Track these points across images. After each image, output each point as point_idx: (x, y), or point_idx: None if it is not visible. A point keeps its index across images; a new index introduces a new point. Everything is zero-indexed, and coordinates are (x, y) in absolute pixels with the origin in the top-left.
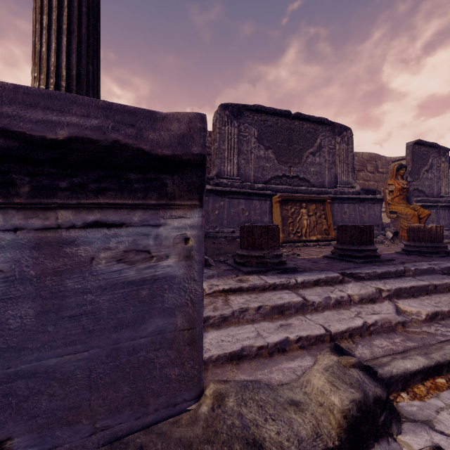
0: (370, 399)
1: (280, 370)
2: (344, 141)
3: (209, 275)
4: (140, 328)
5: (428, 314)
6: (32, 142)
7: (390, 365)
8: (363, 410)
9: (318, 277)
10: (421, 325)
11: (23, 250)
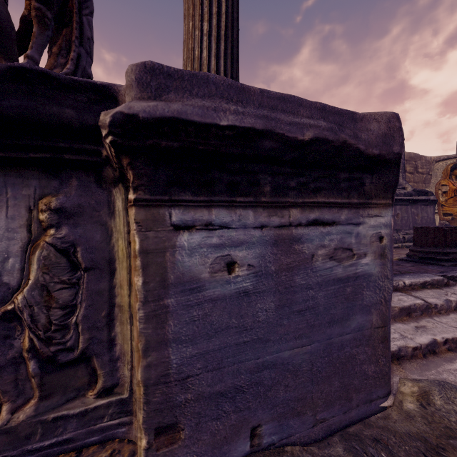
0: None
1: (447, 372)
2: None
3: None
4: (345, 324)
5: None
6: (287, 143)
7: None
8: None
9: (425, 279)
10: None
11: (266, 247)
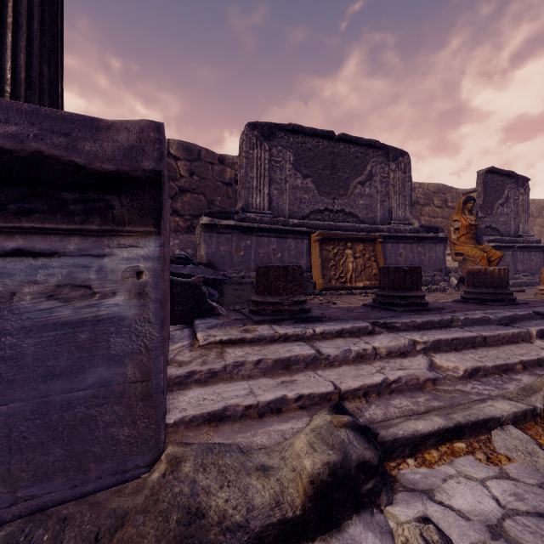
0: (353, 463)
1: (266, 433)
2: (400, 168)
3: (212, 325)
4: (77, 379)
5: (467, 370)
6: None
7: (397, 427)
8: (336, 475)
9: (342, 327)
10: (456, 383)
11: None
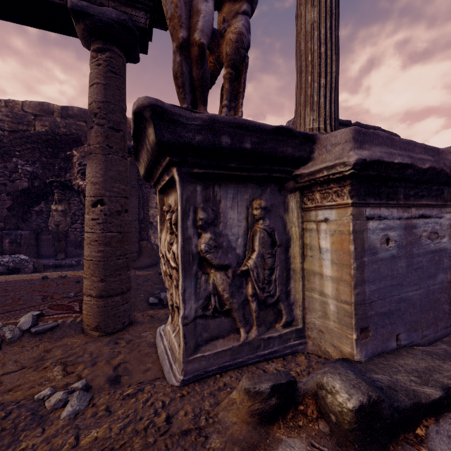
0: None
1: None
2: None
3: None
4: (435, 279)
5: None
6: (418, 170)
7: None
8: None
9: None
10: None
11: (401, 230)
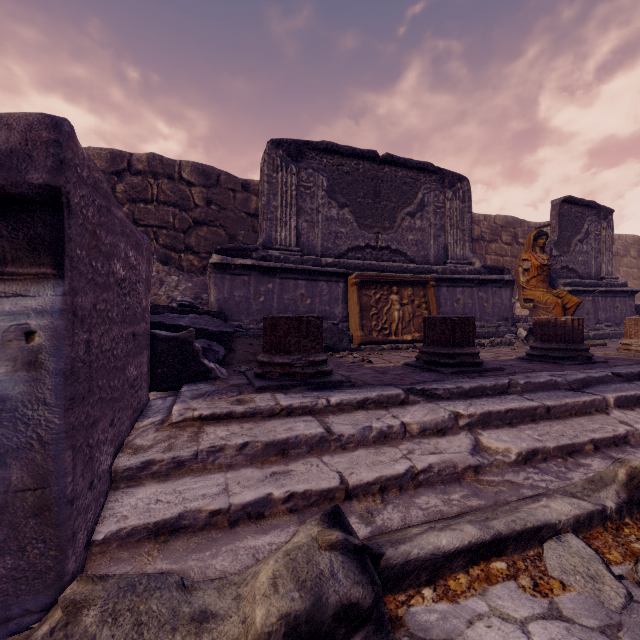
0: (329, 610)
1: (232, 552)
2: (457, 197)
3: (201, 393)
4: None
5: (521, 453)
6: None
7: (413, 542)
8: (297, 635)
9: (366, 395)
10: (505, 471)
11: None
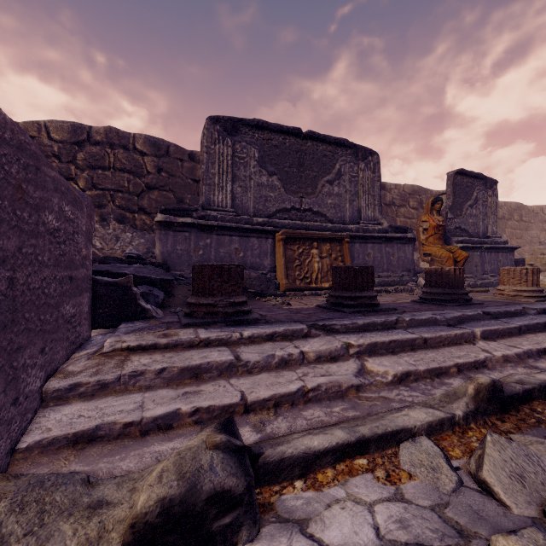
0: (202, 495)
1: (138, 456)
2: (369, 168)
3: (134, 329)
4: None
5: (396, 375)
6: None
7: (289, 444)
8: (170, 514)
9: (274, 330)
10: (382, 389)
11: None
